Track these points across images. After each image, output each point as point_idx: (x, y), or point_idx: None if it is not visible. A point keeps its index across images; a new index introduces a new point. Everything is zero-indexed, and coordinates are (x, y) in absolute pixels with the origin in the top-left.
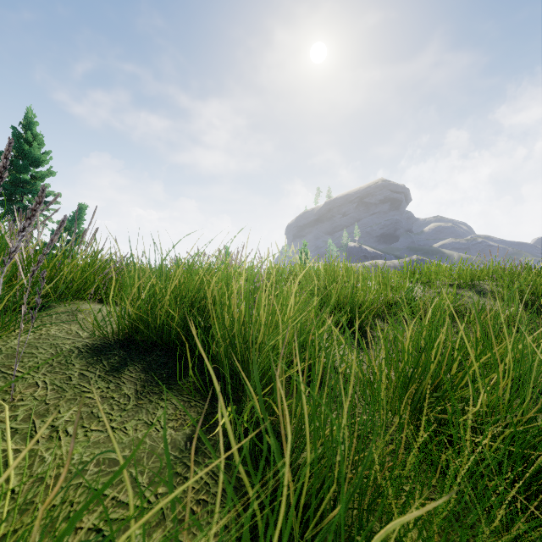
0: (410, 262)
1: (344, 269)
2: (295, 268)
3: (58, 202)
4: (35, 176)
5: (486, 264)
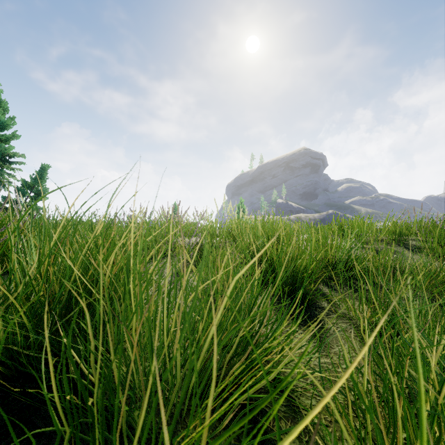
0: (338, 218)
1: (283, 229)
2: (233, 223)
3: (22, 163)
4: (0, 139)
5: (406, 220)
